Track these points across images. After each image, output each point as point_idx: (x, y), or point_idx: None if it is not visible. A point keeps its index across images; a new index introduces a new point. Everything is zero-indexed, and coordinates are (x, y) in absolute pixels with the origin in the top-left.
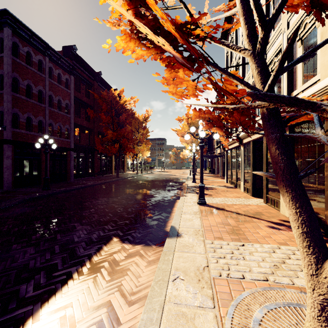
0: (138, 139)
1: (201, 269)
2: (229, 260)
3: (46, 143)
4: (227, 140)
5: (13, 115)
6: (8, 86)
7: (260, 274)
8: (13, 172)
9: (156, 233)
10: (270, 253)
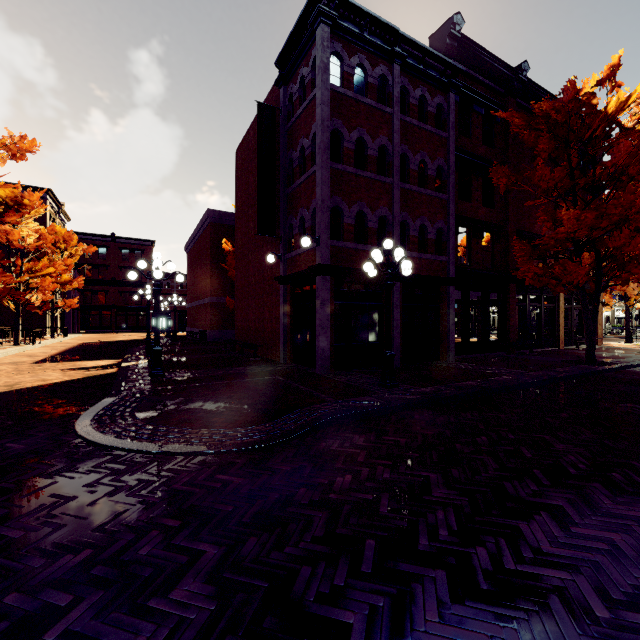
0: None
1: None
2: None
3: (387, 260)
4: None
5: (333, 212)
6: (323, 151)
7: None
8: (331, 336)
9: None
10: None
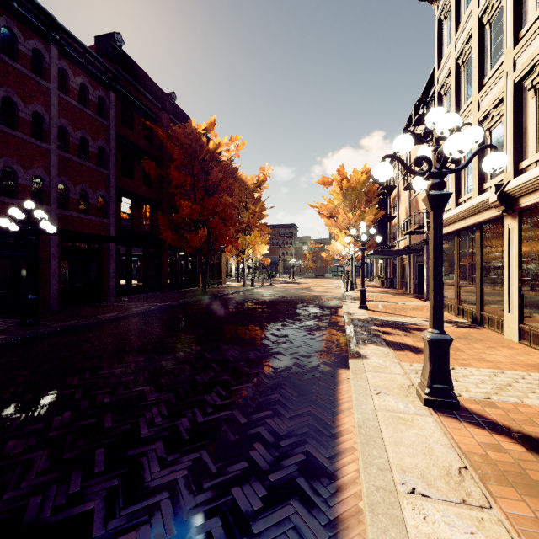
0: (245, 221)
1: None
2: None
3: (29, 219)
4: None
5: None
6: None
7: None
8: None
9: None
10: None
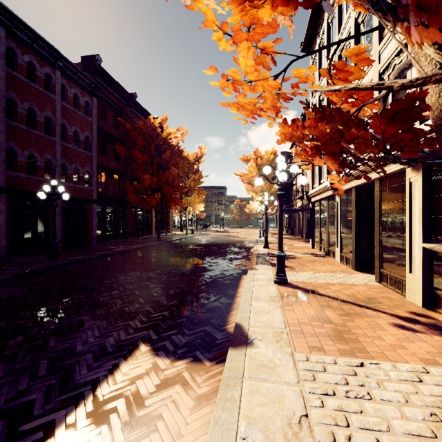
0: (187, 186)
1: (294, 424)
2: (345, 401)
3: (54, 191)
4: (344, 180)
5: (8, 151)
6: None
7: (412, 440)
8: (7, 234)
9: (211, 335)
10: (414, 384)
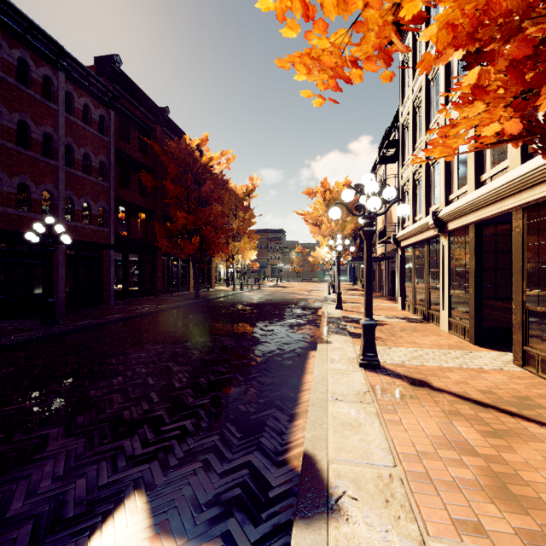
0: (235, 228)
1: None
2: None
3: (49, 232)
4: None
5: None
6: None
7: None
8: None
9: (261, 477)
10: None
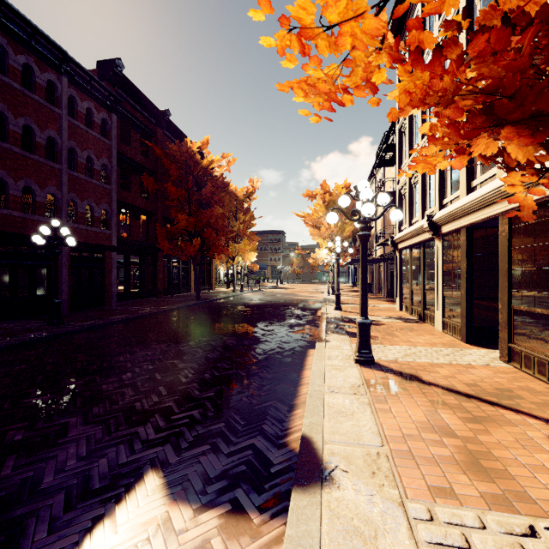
0: (235, 230)
1: None
2: None
3: (55, 235)
4: (547, 183)
5: None
6: None
7: None
8: None
9: (263, 456)
10: None
